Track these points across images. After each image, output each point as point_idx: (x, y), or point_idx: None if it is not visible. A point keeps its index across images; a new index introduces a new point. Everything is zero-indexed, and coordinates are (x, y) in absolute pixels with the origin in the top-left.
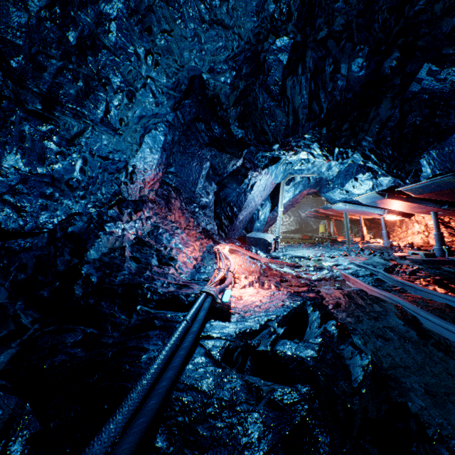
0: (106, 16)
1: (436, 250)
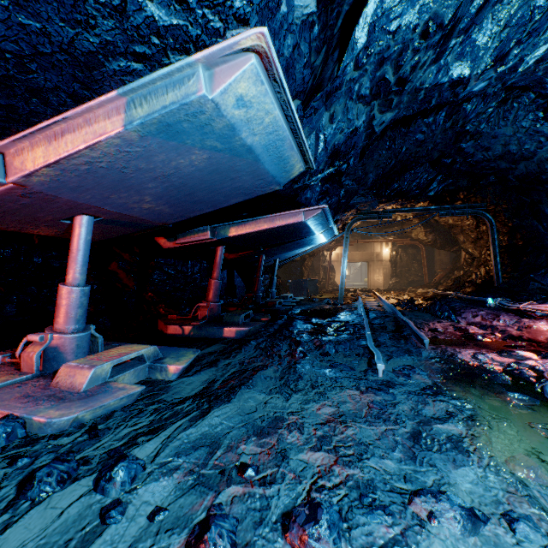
0: (543, 183)
1: (87, 343)
